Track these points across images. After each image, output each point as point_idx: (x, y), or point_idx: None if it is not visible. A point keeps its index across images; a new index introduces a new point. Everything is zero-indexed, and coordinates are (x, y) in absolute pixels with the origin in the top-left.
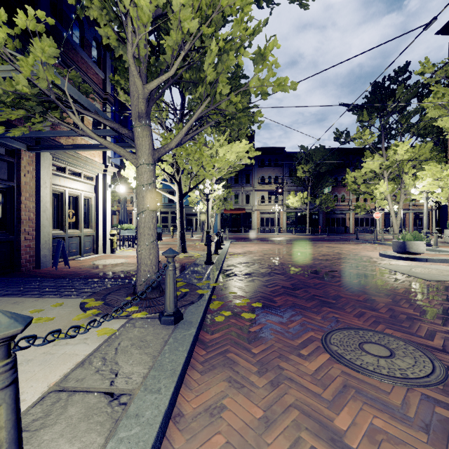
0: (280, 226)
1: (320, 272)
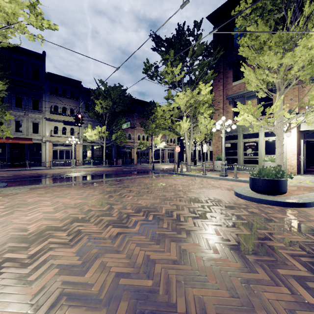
0: (76, 159)
1: None
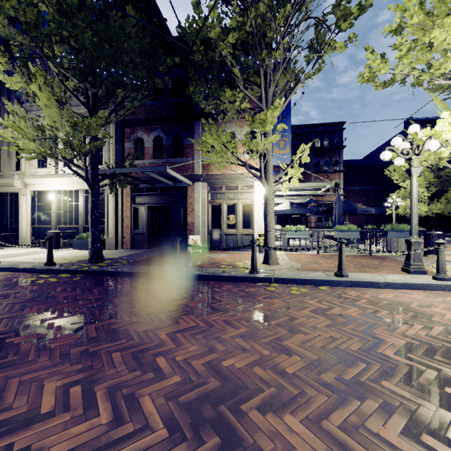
0: None
1: (62, 327)
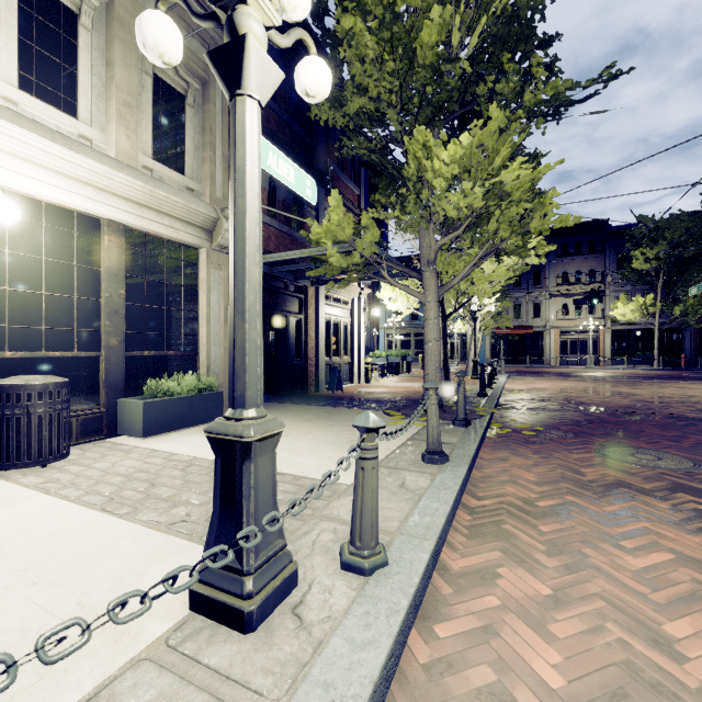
0: (598, 355)
1: (634, 413)
